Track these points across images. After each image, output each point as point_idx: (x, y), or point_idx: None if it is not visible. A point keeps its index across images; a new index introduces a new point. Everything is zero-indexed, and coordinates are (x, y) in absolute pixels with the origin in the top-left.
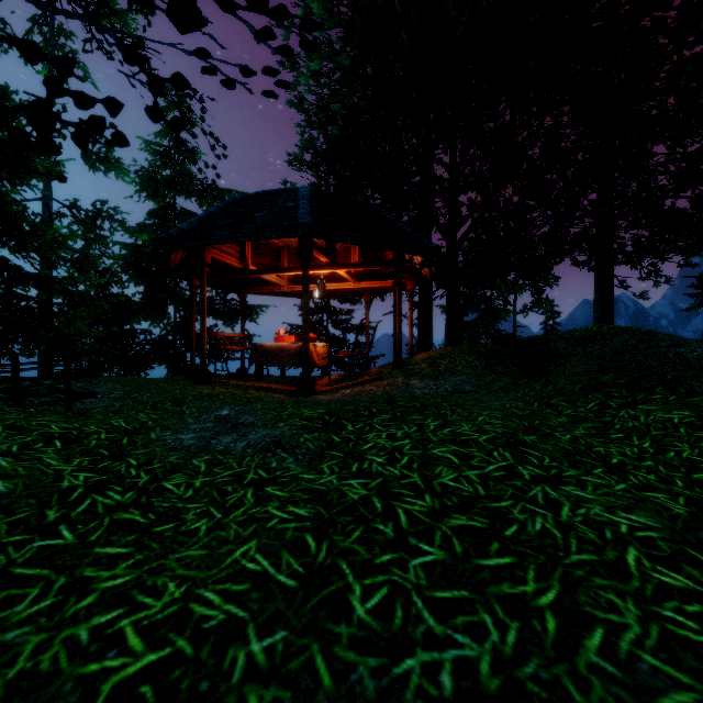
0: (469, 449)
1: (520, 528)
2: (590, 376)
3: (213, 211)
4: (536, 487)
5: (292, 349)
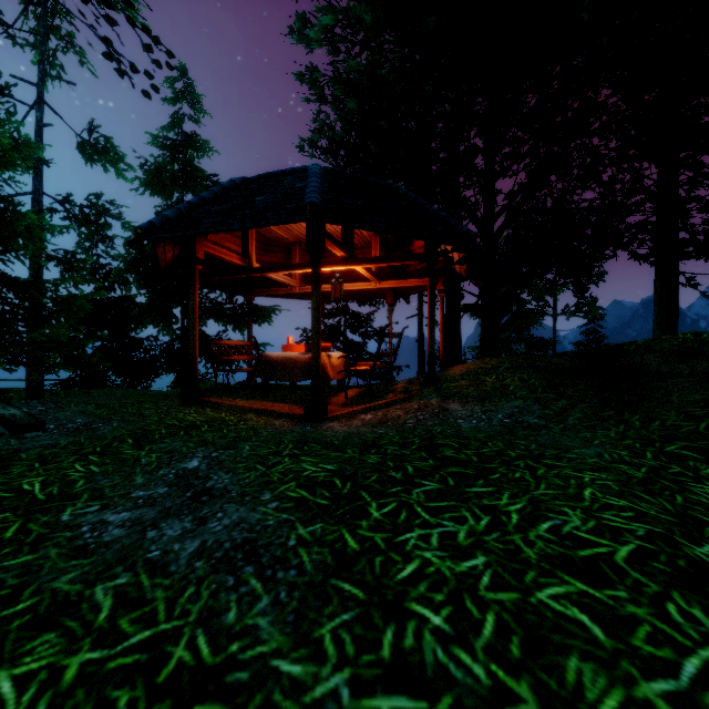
0: (611, 593)
1: None
2: None
3: (206, 196)
4: None
5: (302, 361)
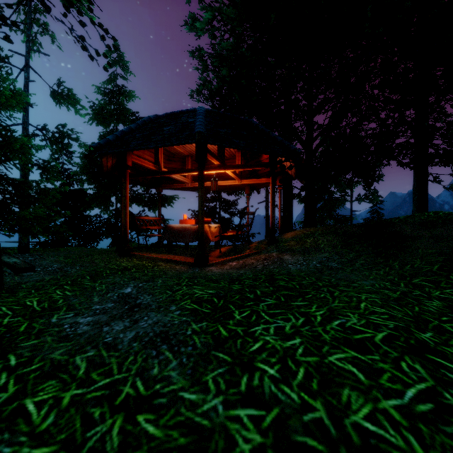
0: (371, 357)
1: None
2: (444, 257)
3: (133, 127)
4: None
5: (193, 230)
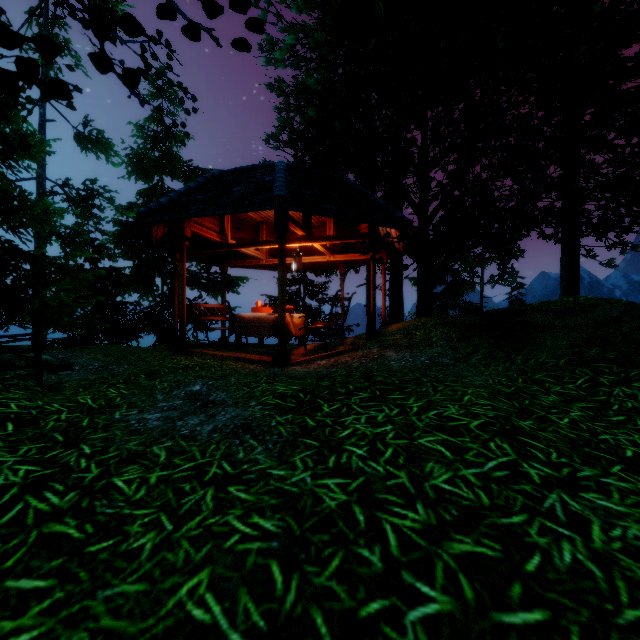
0: (461, 439)
1: (544, 560)
2: (574, 349)
3: (192, 186)
4: (551, 494)
5: (270, 320)
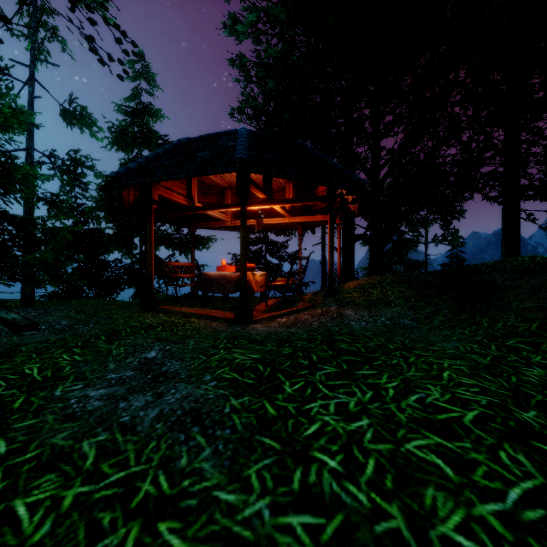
0: (460, 444)
1: None
2: (544, 312)
3: (160, 152)
4: None
5: (233, 278)
